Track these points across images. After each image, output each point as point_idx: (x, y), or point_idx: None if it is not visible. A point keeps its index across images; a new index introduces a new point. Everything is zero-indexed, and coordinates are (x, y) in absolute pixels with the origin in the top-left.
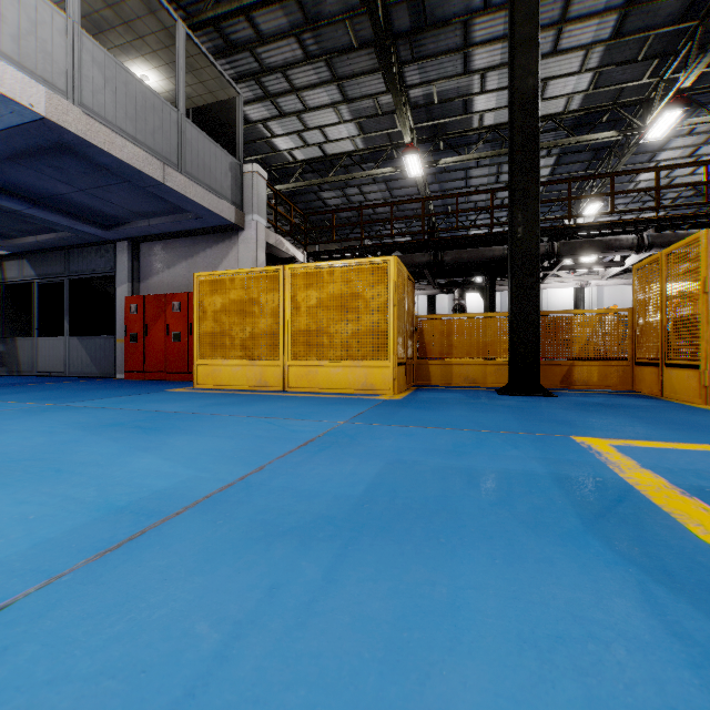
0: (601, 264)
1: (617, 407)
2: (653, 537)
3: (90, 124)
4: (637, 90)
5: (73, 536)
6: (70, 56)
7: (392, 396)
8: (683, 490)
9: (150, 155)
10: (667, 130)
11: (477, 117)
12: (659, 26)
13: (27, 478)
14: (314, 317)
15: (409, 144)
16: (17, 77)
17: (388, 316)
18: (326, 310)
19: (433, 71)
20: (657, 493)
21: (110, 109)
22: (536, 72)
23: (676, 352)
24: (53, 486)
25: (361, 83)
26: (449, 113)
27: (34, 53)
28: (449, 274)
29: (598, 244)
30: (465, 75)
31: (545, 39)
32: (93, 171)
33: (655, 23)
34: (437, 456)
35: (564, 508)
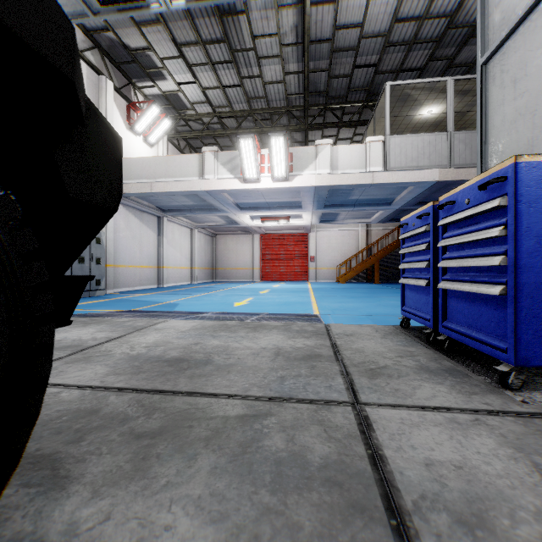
0: None
1: None
2: None
3: (457, 172)
4: None
5: None
6: (448, 147)
7: None
8: None
9: None
10: None
11: None
12: None
13: None
14: None
15: None
16: (428, 172)
17: None
18: None
19: None
20: None
21: (468, 158)
22: None
23: None
24: None
25: None
26: None
27: (434, 158)
28: None
29: None
30: None
31: None
32: None
33: None
34: None
35: None
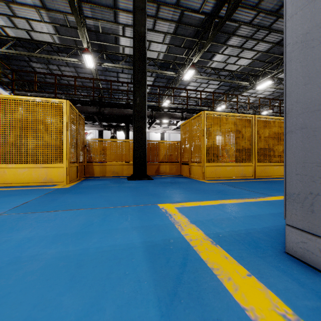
0: (170, 124)
1: (176, 183)
2: (212, 315)
3: None
4: (181, 59)
5: None
6: None
7: (64, 185)
8: (212, 239)
9: None
10: (190, 77)
11: (121, 47)
12: (188, 36)
13: None
14: (3, 133)
15: (86, 49)
16: None
17: (63, 136)
18: (14, 129)
19: (98, 14)
20: (202, 246)
21: None
22: (145, 25)
23: (194, 159)
24: None
25: (54, 2)
26: (108, 41)
27: None
28: (108, 120)
29: (169, 115)
30: (115, 24)
31: (149, 22)
32: None
33: (187, 34)
34: (61, 243)
35: (147, 293)
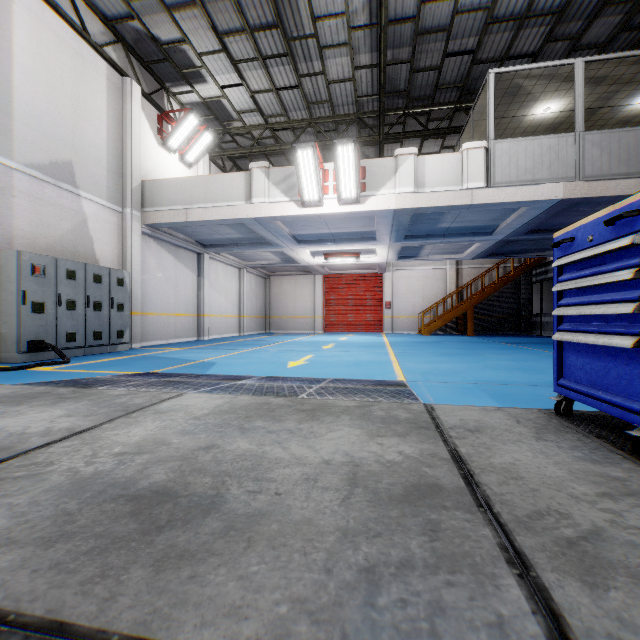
0: None
1: None
2: None
3: (589, 186)
4: None
5: (536, 382)
6: (577, 154)
7: None
8: None
9: (639, 179)
10: None
11: None
12: None
13: (534, 373)
14: None
15: None
16: (548, 187)
17: None
18: None
19: None
20: None
21: (604, 166)
22: None
23: None
24: (539, 375)
25: None
26: None
27: (557, 168)
28: None
29: None
30: None
31: None
32: (599, 204)
33: None
34: None
35: None
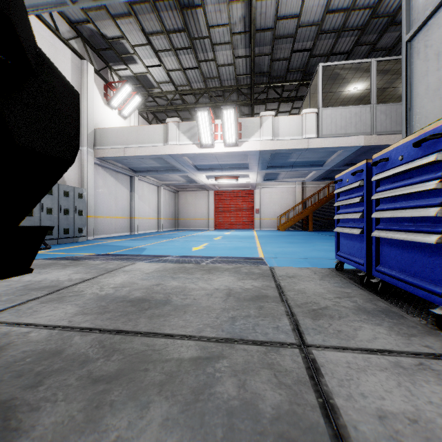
0: None
1: None
2: None
3: (379, 138)
4: None
5: None
6: (372, 118)
7: None
8: None
9: None
10: None
11: None
12: None
13: None
14: None
15: None
16: (354, 138)
17: None
18: None
19: None
20: None
21: (388, 126)
22: None
23: None
24: None
25: None
26: None
27: (360, 126)
28: None
29: None
30: None
31: None
32: None
33: None
34: None
35: None
